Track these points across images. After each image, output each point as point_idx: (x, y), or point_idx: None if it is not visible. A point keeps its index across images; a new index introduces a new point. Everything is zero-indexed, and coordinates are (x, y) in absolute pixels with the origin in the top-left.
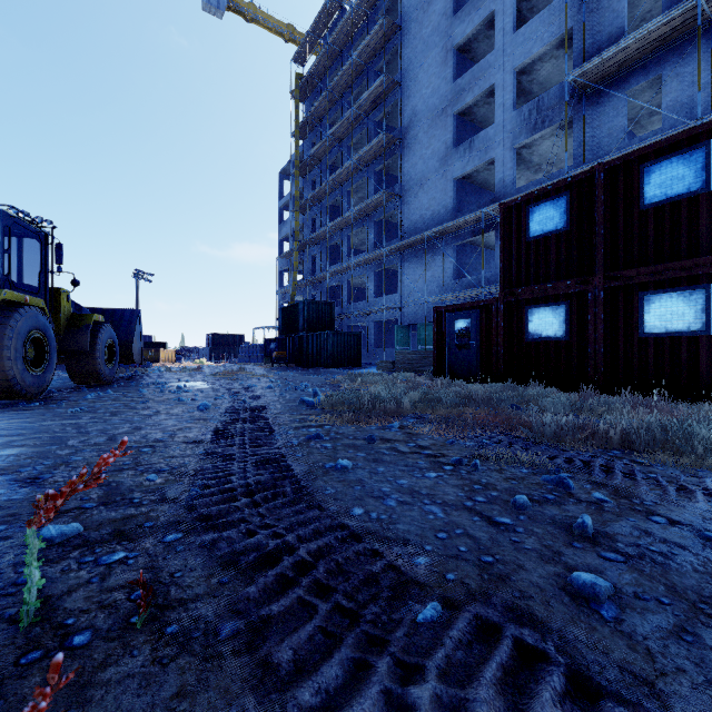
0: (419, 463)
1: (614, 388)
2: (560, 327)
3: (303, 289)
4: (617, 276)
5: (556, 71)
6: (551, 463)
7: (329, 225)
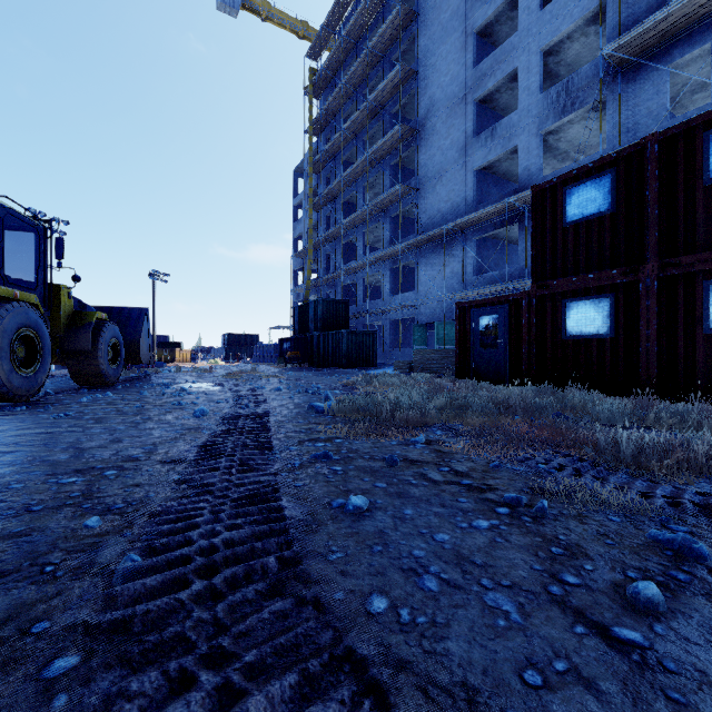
0: (461, 501)
1: (671, 393)
2: (603, 323)
3: (317, 288)
4: (674, 263)
5: (586, 51)
6: (648, 505)
7: (344, 221)
